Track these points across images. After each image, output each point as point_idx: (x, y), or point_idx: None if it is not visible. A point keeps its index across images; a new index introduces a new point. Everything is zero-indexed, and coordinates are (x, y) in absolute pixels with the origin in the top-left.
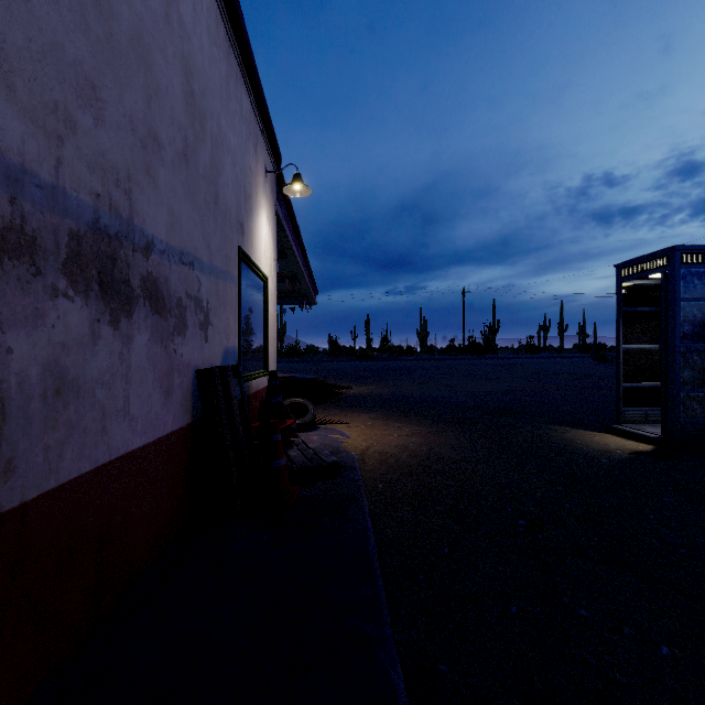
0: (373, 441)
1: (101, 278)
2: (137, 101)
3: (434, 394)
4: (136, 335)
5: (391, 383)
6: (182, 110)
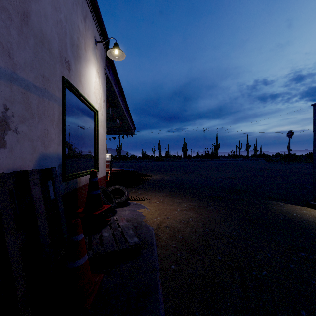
0: (165, 215)
1: None
2: None
3: (195, 180)
4: None
5: (172, 173)
6: None
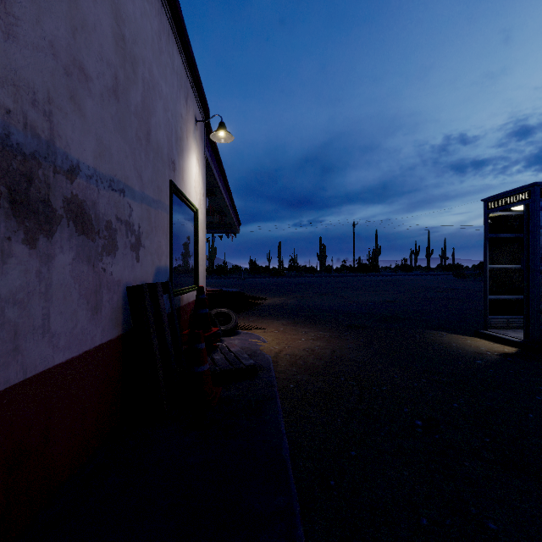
0: (285, 344)
1: (13, 195)
2: (59, 28)
3: (333, 304)
4: (57, 254)
5: (298, 295)
6: (112, 50)
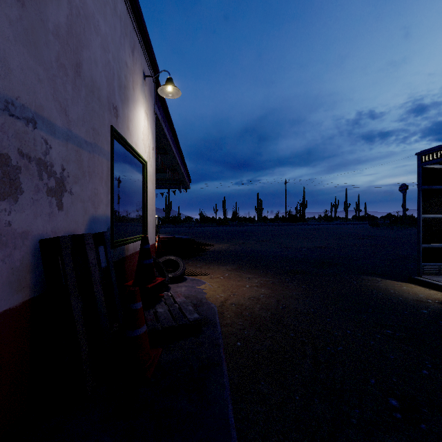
0: (230, 292)
1: None
2: None
3: (271, 250)
4: None
5: (240, 242)
6: None
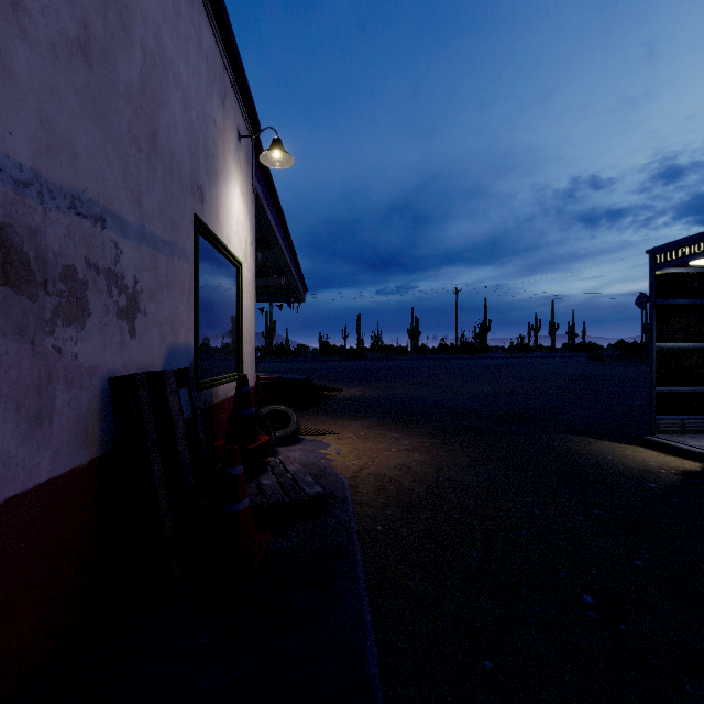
0: (368, 458)
1: None
2: None
3: (431, 397)
4: None
5: (384, 385)
6: None
